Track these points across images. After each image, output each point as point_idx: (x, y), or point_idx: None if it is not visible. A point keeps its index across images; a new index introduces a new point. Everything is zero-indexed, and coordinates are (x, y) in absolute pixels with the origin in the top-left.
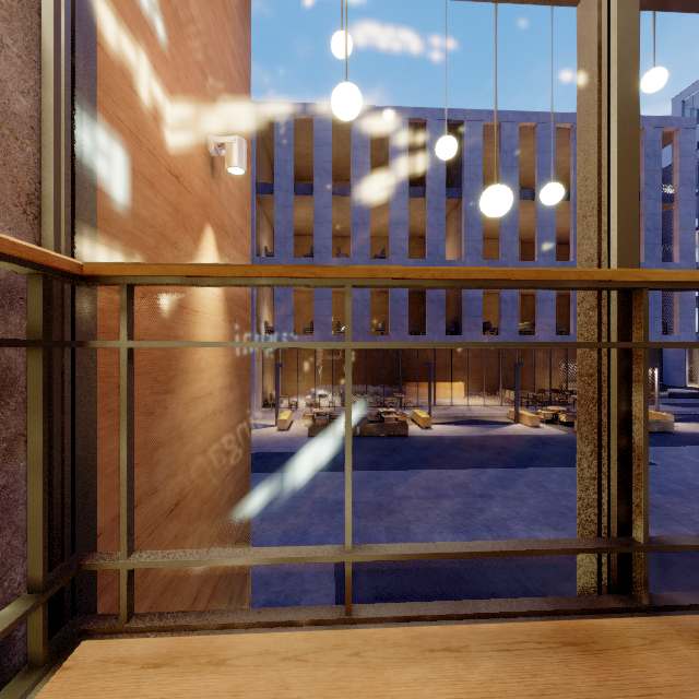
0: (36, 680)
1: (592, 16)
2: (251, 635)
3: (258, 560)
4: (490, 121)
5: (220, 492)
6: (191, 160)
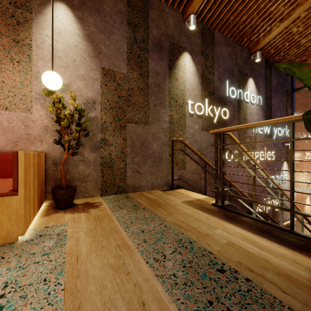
0: None
1: None
2: None
3: None
4: None
5: None
6: None
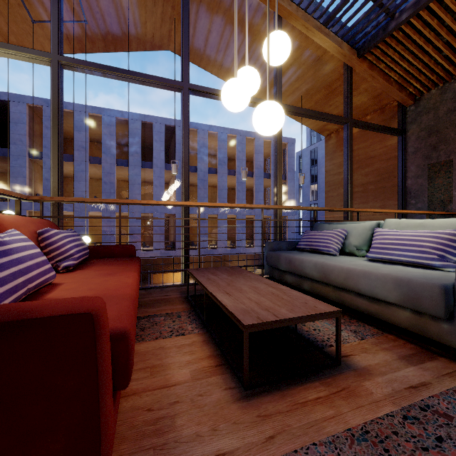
0: None
1: None
2: None
3: None
4: (192, 128)
5: None
6: None
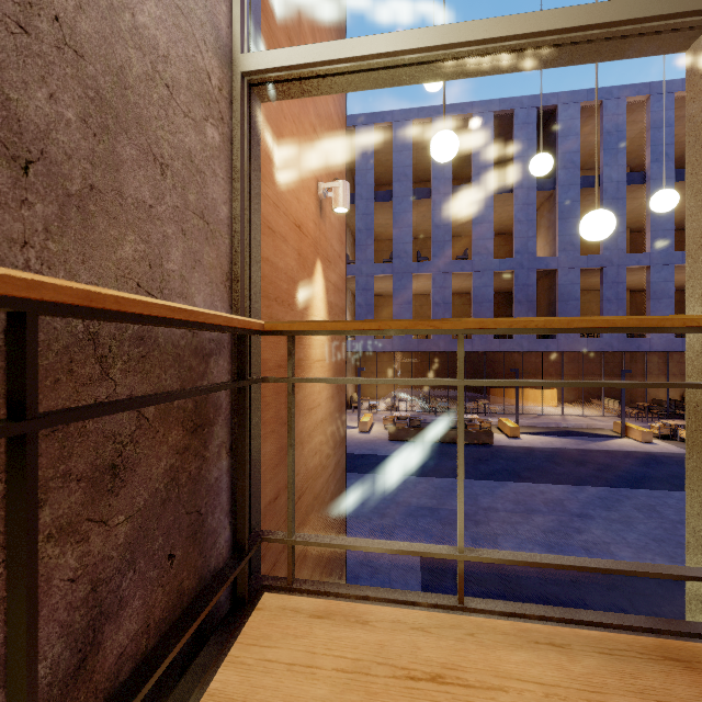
0: (244, 613)
1: (701, 64)
2: (384, 607)
3: (388, 550)
4: (590, 101)
5: (325, 489)
6: (307, 208)
